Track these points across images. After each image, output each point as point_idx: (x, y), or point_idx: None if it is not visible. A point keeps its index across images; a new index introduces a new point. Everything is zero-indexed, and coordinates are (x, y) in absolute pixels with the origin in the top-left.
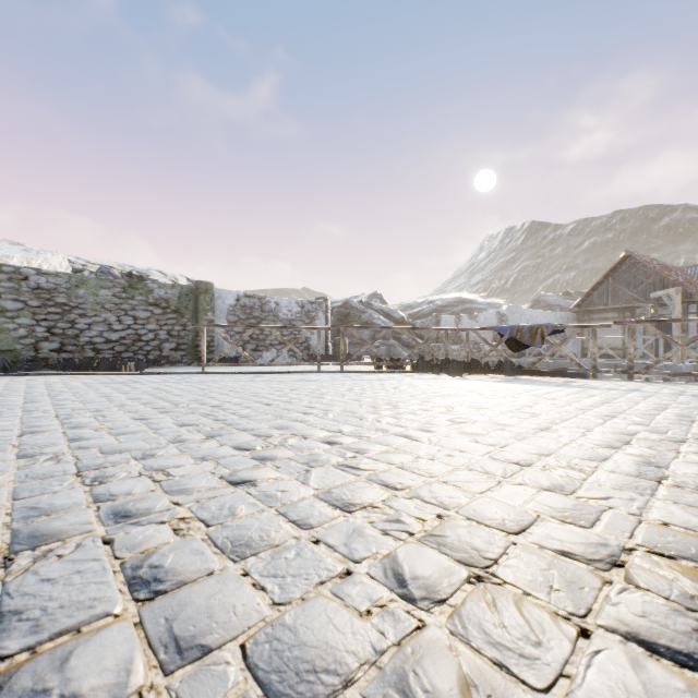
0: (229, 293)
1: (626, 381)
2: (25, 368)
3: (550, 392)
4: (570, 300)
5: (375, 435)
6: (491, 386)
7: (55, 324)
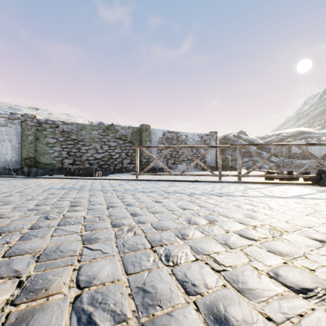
0: (159, 131)
1: None
2: (56, 173)
3: None
4: None
5: None
6: None
7: (70, 150)
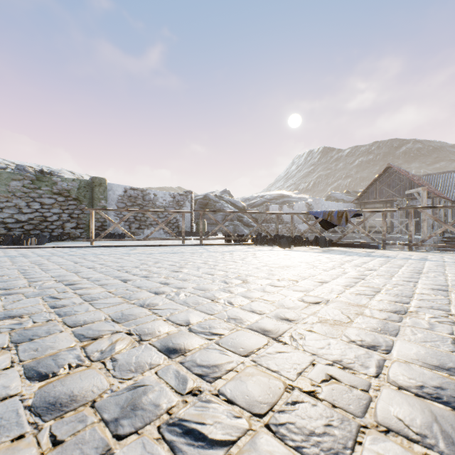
0: (118, 187)
1: (408, 251)
2: None
3: (365, 262)
4: (350, 196)
5: (228, 331)
6: (316, 257)
7: None
